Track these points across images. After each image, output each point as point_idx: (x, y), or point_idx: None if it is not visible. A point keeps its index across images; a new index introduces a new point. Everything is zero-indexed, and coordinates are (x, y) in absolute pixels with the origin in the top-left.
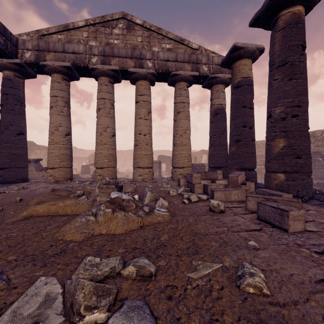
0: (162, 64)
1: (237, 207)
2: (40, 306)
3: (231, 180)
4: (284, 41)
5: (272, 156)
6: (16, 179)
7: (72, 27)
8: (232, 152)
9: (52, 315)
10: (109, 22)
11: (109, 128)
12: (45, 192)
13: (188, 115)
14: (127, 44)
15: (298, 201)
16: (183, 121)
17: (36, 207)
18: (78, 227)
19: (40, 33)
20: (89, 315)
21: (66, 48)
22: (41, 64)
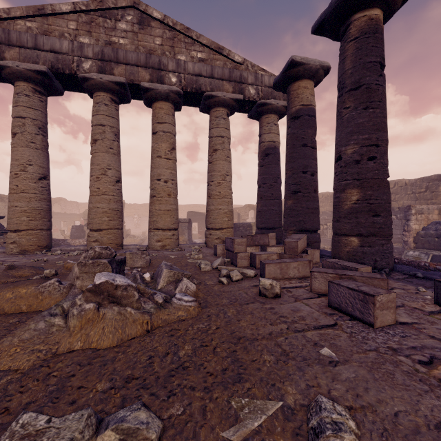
0: (192, 80)
1: (297, 287)
2: None
3: (288, 247)
4: (358, 56)
5: (342, 213)
6: None
7: (51, 12)
8: (288, 207)
9: None
10: (111, 11)
11: (110, 170)
12: None
13: (229, 155)
14: (139, 46)
15: (383, 278)
16: (221, 163)
17: None
18: (28, 341)
19: None
20: None
21: (40, 43)
22: None
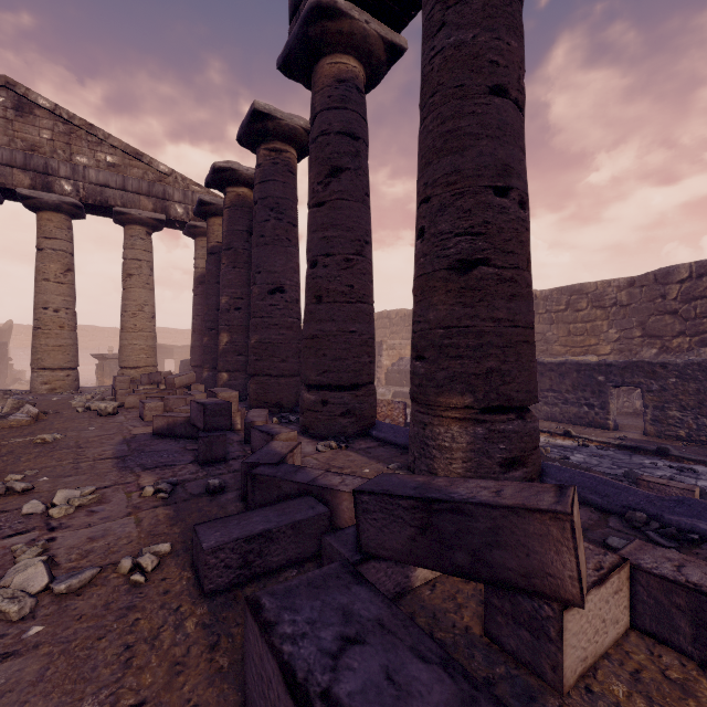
0: (95, 191)
1: None
2: None
3: (168, 383)
4: (230, 223)
5: (219, 353)
6: None
7: None
8: (204, 345)
9: None
10: None
11: None
12: None
13: (149, 282)
14: (16, 139)
15: (184, 397)
16: (137, 291)
17: None
18: None
19: None
20: None
21: None
22: None
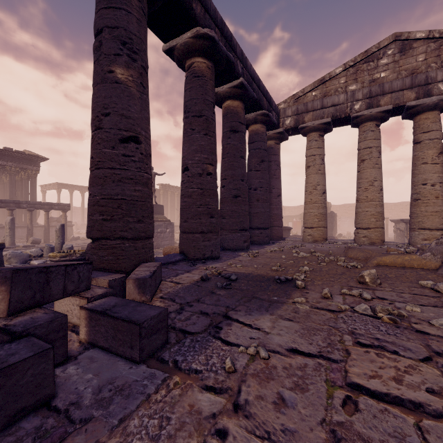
0: None
1: None
2: None
3: None
4: None
5: None
6: (277, 237)
7: (328, 78)
8: None
9: None
10: (373, 54)
11: (376, 181)
12: (331, 249)
13: None
14: (401, 71)
15: None
16: None
17: (381, 258)
18: None
19: (296, 97)
20: None
21: (325, 104)
22: (300, 127)
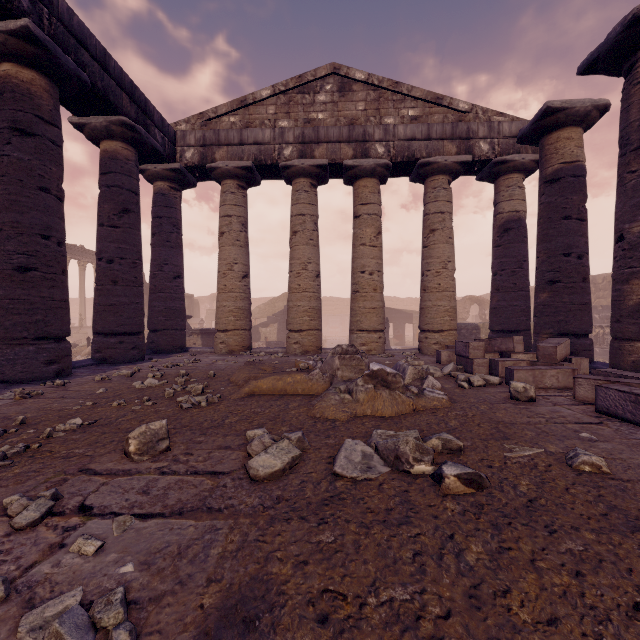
0: (403, 147)
1: (556, 396)
2: (363, 458)
3: (542, 353)
4: None
5: (624, 311)
6: (173, 348)
7: (252, 101)
8: (541, 303)
9: (378, 465)
10: (309, 84)
11: (310, 264)
12: (232, 366)
13: (451, 235)
14: (340, 117)
15: None
16: (440, 247)
17: (257, 383)
18: (335, 405)
19: (205, 117)
20: (417, 466)
21: (245, 138)
22: (208, 166)
